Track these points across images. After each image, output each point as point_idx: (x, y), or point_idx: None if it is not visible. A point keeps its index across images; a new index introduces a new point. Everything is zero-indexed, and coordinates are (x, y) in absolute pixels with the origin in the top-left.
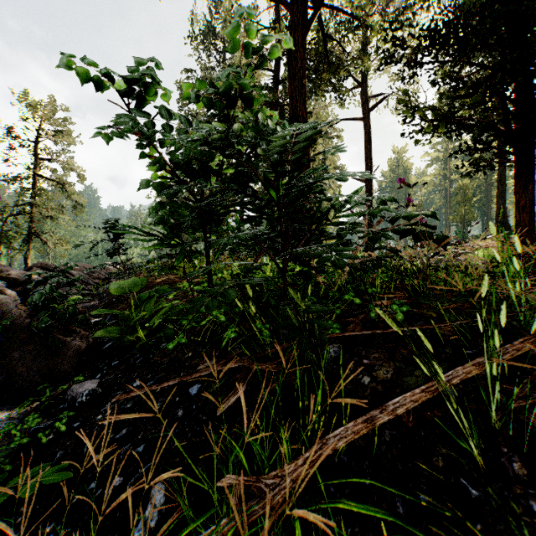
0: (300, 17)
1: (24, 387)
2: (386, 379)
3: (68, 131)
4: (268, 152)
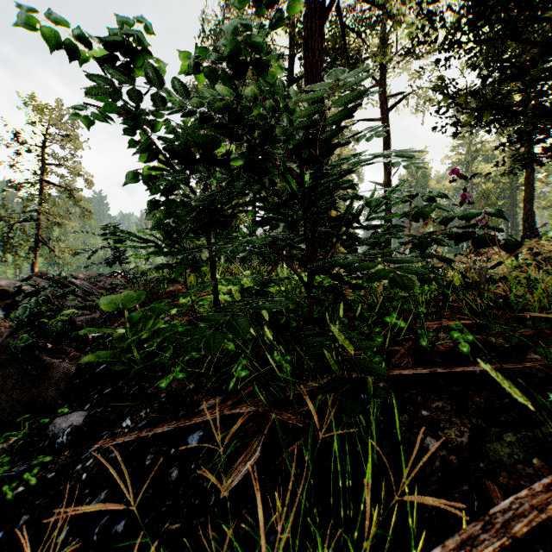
0: (317, 4)
1: (3, 418)
2: (462, 445)
3: (75, 135)
4: (288, 134)
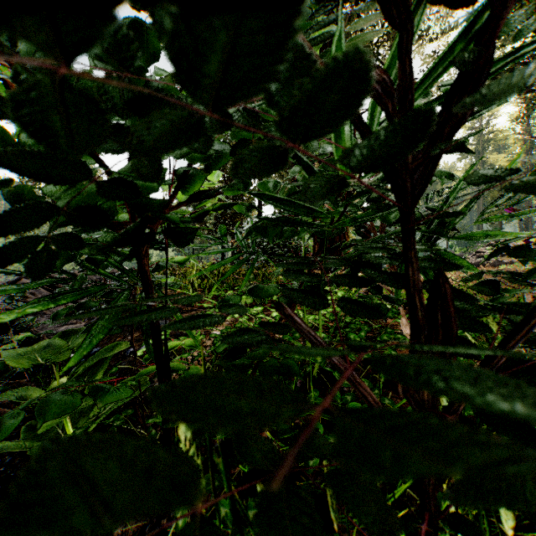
0: None
1: None
2: None
3: None
4: None
